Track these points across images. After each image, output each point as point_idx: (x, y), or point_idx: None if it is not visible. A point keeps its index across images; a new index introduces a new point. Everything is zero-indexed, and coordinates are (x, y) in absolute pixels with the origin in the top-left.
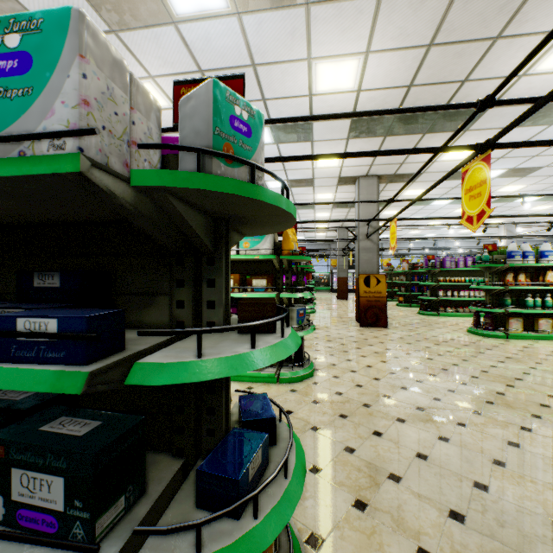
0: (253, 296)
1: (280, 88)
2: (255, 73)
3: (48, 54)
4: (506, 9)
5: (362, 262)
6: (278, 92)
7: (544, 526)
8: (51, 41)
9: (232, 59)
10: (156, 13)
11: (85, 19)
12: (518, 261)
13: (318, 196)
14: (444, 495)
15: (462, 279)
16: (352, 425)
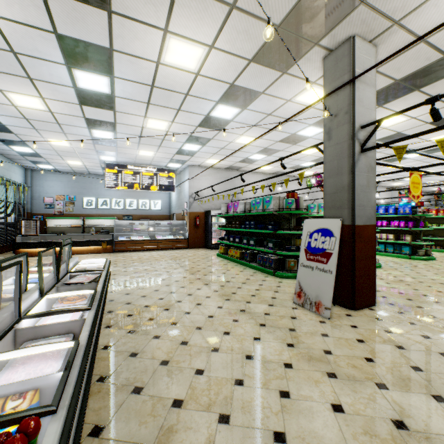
0: None
1: None
2: None
3: (271, 200)
4: None
5: None
6: None
7: None
8: (271, 199)
9: None
10: (304, 138)
11: (273, 196)
12: None
13: None
14: None
15: None
16: None
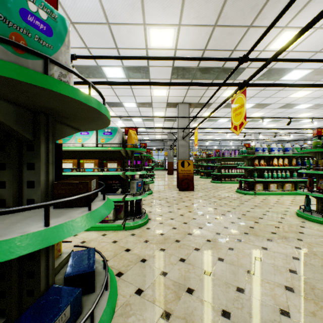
0: (107, 174)
1: (127, 42)
2: (110, 29)
3: None
4: (254, 10)
5: (180, 153)
6: (126, 44)
7: (275, 313)
8: None
9: (93, 17)
10: None
11: None
12: (260, 153)
13: (155, 113)
14: (219, 299)
15: (233, 163)
16: (167, 255)
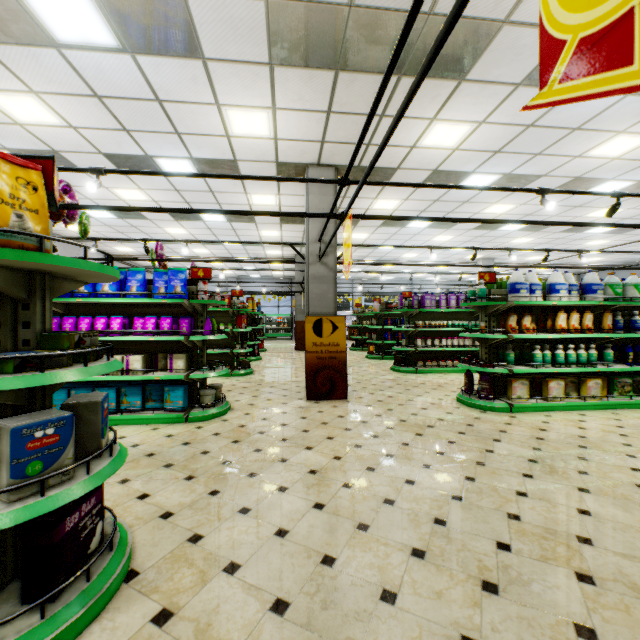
0: None
1: None
2: None
3: None
4: None
5: (312, 297)
6: None
7: None
8: None
9: None
10: None
11: None
12: (524, 297)
13: (254, 199)
14: None
15: (445, 323)
16: None
